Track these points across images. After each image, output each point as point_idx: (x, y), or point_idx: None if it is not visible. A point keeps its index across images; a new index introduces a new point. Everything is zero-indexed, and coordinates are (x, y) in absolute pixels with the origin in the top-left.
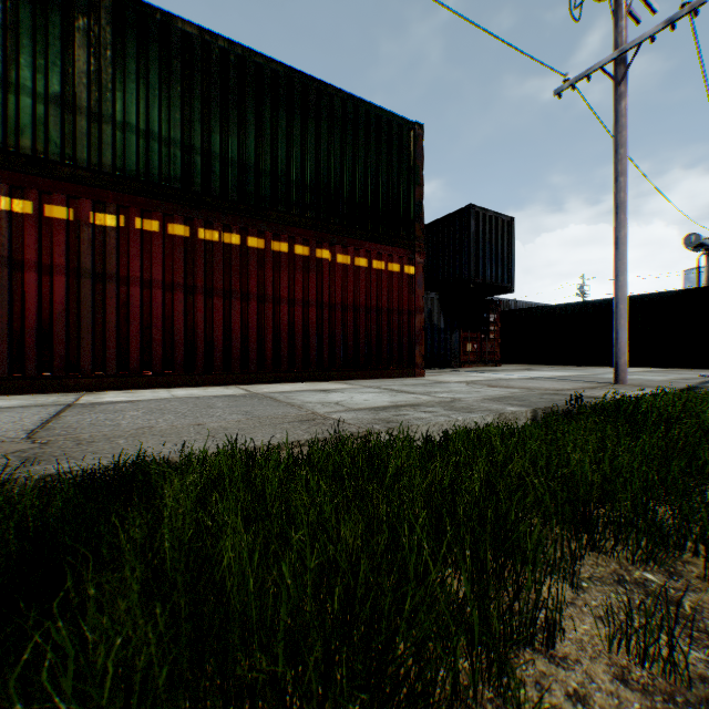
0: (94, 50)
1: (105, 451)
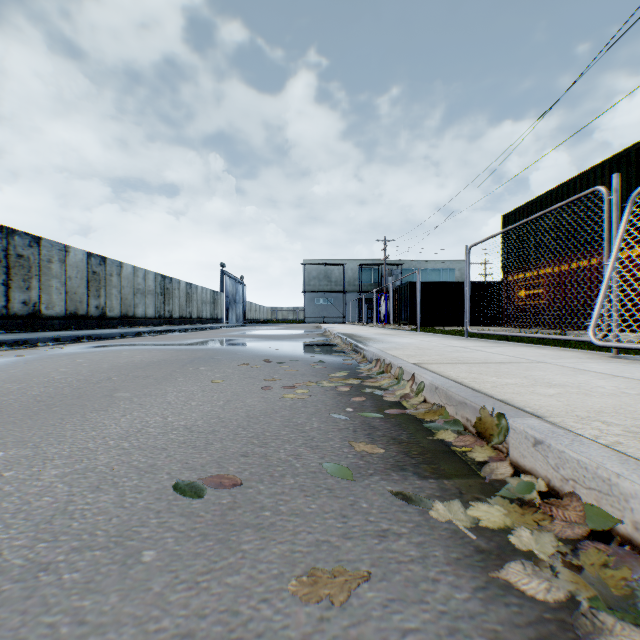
0: None
1: None
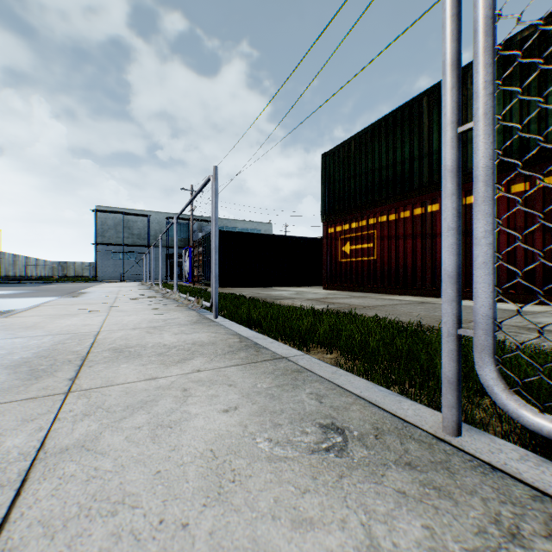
0: (463, 106)
1: (362, 311)
